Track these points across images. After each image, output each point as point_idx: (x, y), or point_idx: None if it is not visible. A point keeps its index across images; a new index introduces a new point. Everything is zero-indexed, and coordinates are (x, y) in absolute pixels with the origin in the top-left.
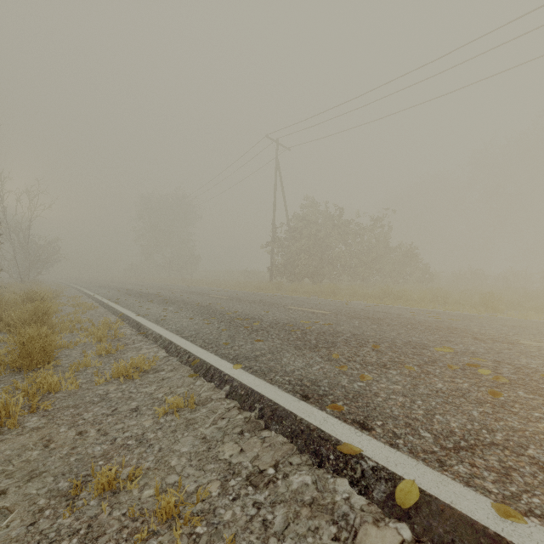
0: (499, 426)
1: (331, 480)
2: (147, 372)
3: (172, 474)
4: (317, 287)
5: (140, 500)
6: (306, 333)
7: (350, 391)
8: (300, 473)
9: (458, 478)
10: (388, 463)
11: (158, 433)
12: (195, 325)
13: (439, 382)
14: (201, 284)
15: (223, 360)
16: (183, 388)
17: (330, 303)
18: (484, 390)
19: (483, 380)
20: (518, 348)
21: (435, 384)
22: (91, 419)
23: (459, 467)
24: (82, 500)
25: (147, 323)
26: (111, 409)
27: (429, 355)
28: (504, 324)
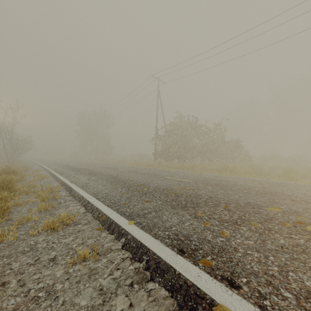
0: None
1: None
2: (69, 225)
3: None
4: (182, 164)
5: None
6: (178, 196)
7: (215, 246)
8: None
9: None
10: None
11: (65, 283)
12: (106, 189)
13: (281, 237)
14: (114, 162)
15: (121, 217)
16: (91, 239)
17: (191, 175)
18: None
19: None
20: None
21: (278, 240)
22: (16, 269)
23: None
24: None
25: (76, 188)
26: (35, 258)
27: (266, 214)
28: (305, 189)
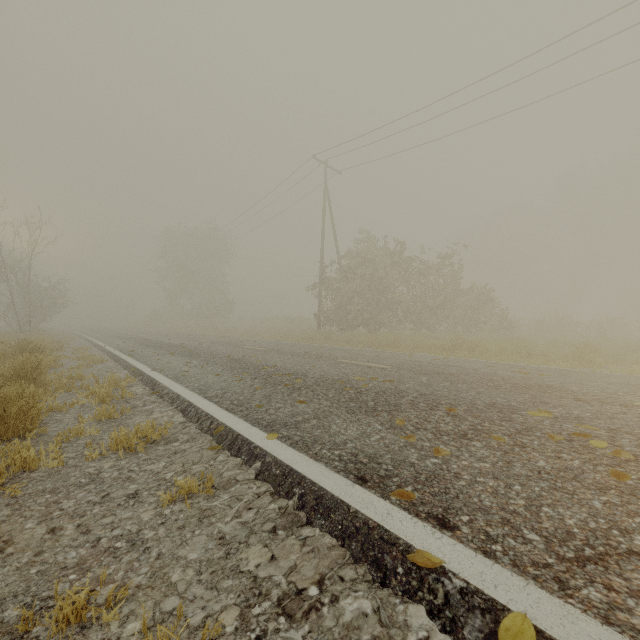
0: (635, 524)
1: (401, 608)
2: (156, 443)
3: (172, 596)
4: (374, 337)
5: (119, 639)
6: (361, 392)
7: (422, 471)
8: (355, 594)
9: (591, 611)
10: (483, 583)
11: (159, 530)
12: (223, 382)
13: (540, 458)
14: (236, 333)
15: (254, 428)
16: (200, 464)
17: (390, 356)
18: (602, 470)
19: (598, 455)
20: (635, 411)
21: (535, 461)
22: (71, 509)
23: (589, 590)
24: (34, 639)
25: (164, 380)
26: (101, 494)
27: (522, 421)
28: (608, 381)
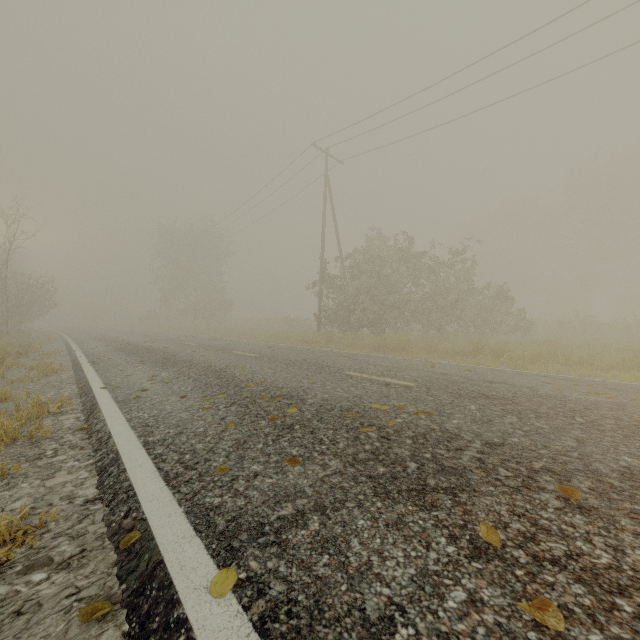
0: None
1: None
2: (2, 570)
3: None
4: (381, 340)
5: None
6: (389, 438)
7: None
8: None
9: None
10: None
11: None
12: (185, 411)
13: None
14: (230, 335)
15: (195, 541)
16: None
17: (407, 365)
18: None
19: None
20: None
21: None
22: None
23: None
24: None
25: (107, 405)
26: None
27: None
28: None
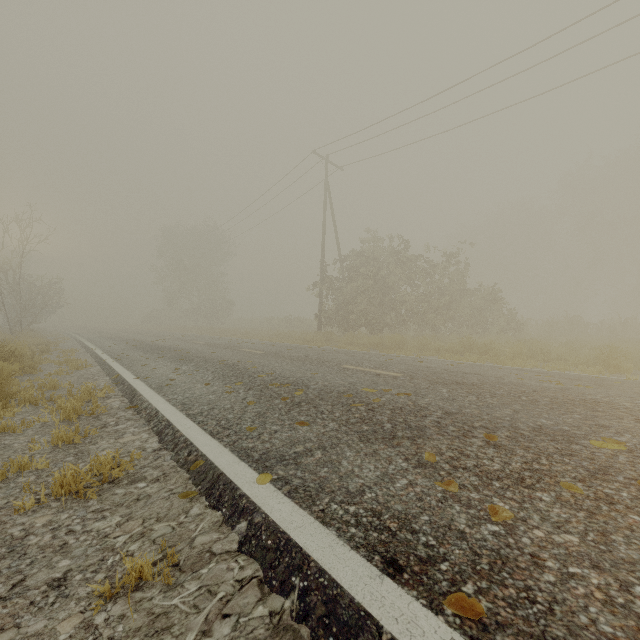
0: None
1: None
2: (116, 483)
3: None
4: (377, 339)
5: None
6: (373, 410)
7: (480, 549)
8: None
9: None
10: None
11: None
12: (212, 394)
13: None
14: (234, 334)
15: (241, 463)
16: (164, 523)
17: (398, 361)
18: None
19: None
20: None
21: None
22: None
23: None
24: None
25: (145, 390)
26: (13, 580)
27: (589, 457)
28: None
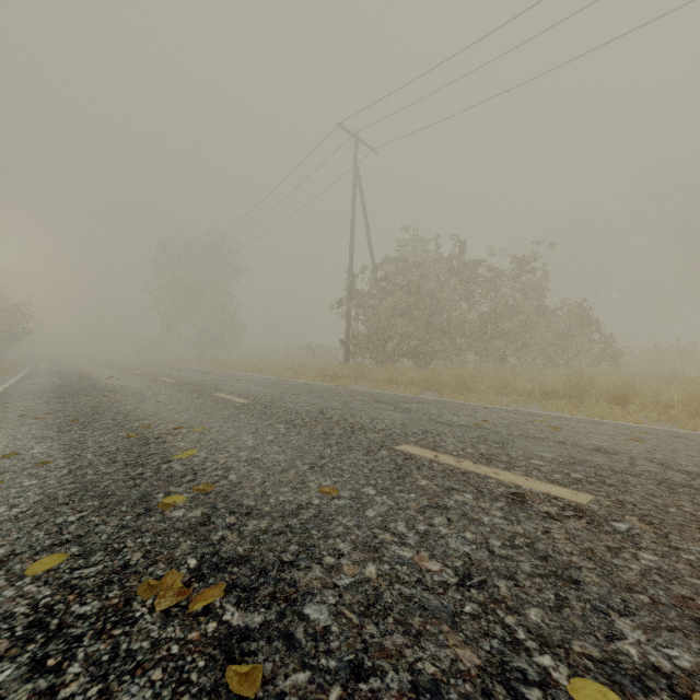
0: None
1: None
2: None
3: None
4: (432, 374)
5: None
6: None
7: None
8: None
9: None
10: None
11: None
12: None
13: None
14: (237, 367)
15: None
16: None
17: (505, 425)
18: None
19: None
20: None
21: None
22: None
23: None
24: None
25: None
26: None
27: None
28: None
